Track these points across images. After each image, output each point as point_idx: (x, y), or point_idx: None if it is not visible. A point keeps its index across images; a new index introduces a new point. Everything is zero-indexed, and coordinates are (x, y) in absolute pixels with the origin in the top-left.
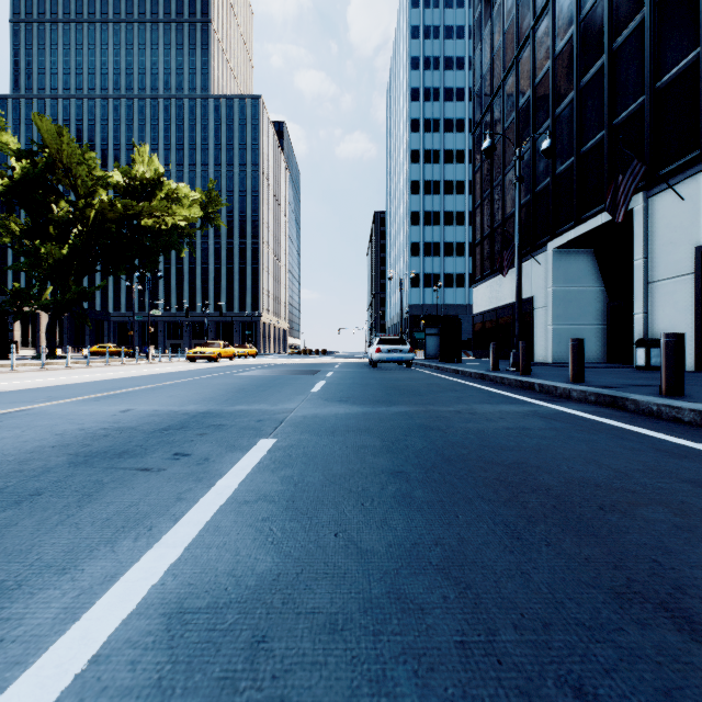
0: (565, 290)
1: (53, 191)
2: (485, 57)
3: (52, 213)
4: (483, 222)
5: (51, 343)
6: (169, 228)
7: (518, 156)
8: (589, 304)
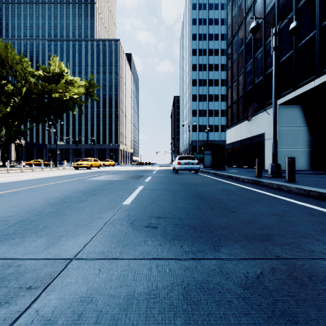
0: (285, 128)
1: (3, 78)
2: (233, 8)
3: (3, 89)
4: (232, 95)
5: (3, 159)
6: (67, 99)
7: (274, 32)
8: (299, 136)
